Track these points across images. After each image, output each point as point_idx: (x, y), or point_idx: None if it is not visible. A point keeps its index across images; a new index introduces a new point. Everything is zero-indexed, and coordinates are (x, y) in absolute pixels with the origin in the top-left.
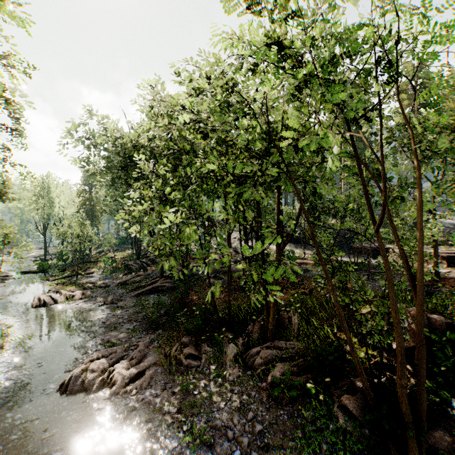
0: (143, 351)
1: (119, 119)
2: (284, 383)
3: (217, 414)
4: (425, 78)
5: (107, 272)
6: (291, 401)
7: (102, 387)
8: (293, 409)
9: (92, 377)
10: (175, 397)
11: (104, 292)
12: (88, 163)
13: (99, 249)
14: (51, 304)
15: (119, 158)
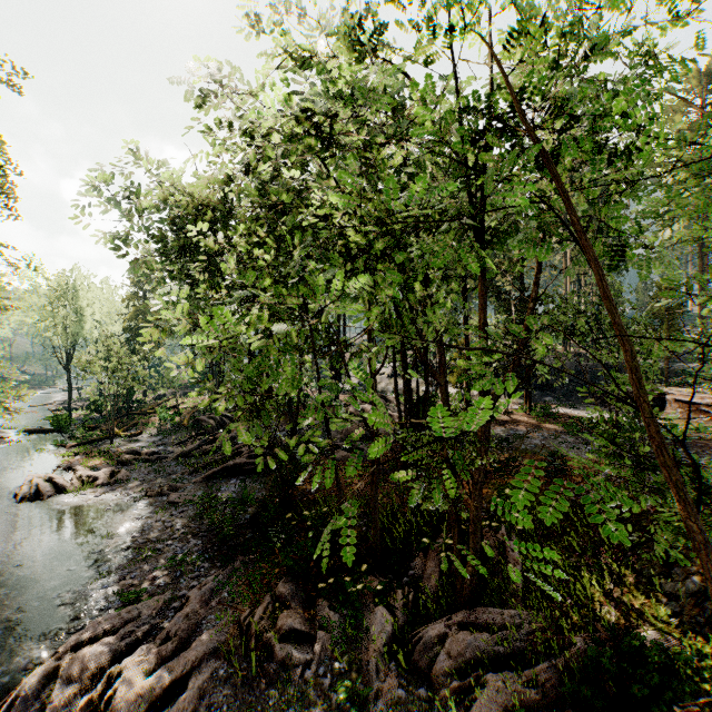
0: (195, 614)
1: (182, 168)
2: None
3: None
4: None
5: (163, 433)
6: None
7: None
8: None
9: (65, 695)
10: None
11: (152, 471)
12: (125, 244)
13: (159, 392)
14: (52, 495)
15: (178, 235)
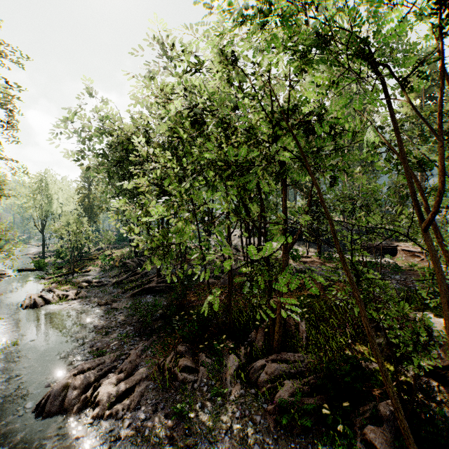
0: (134, 361)
1: (115, 112)
2: (294, 408)
3: (216, 445)
4: (433, 69)
5: (104, 270)
6: (303, 430)
7: (85, 407)
8: (306, 441)
9: (73, 395)
10: (167, 422)
11: (99, 292)
12: (83, 158)
13: (98, 247)
14: (42, 305)
15: (115, 153)
